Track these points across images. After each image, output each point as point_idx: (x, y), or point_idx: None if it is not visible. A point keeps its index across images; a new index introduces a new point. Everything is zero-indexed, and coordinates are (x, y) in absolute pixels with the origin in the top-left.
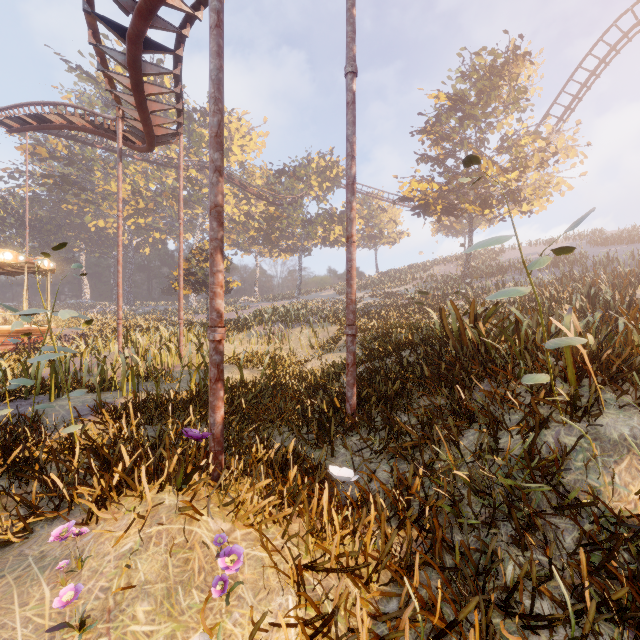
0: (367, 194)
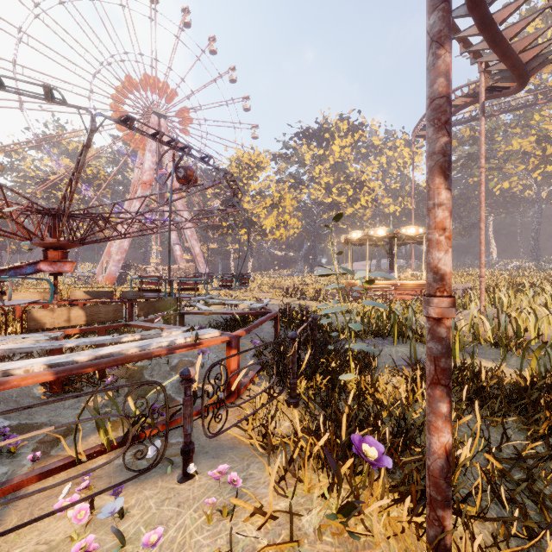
0: None
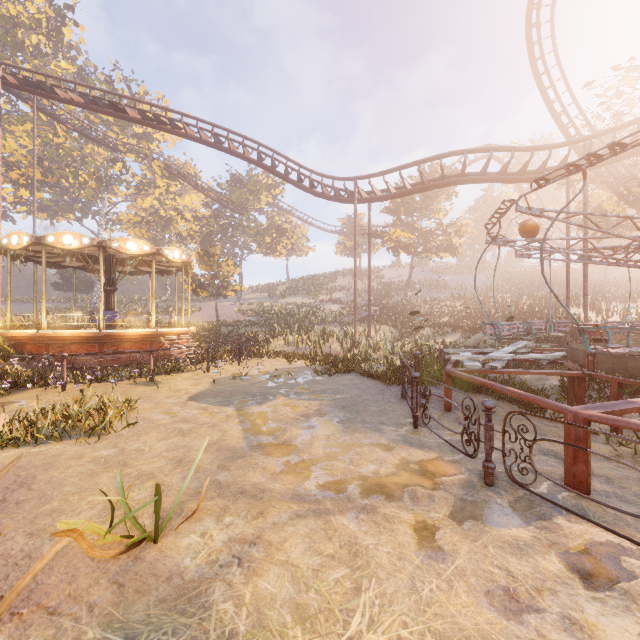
0: (286, 211)
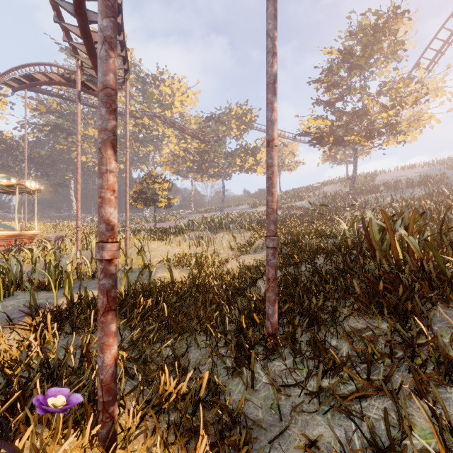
0: None
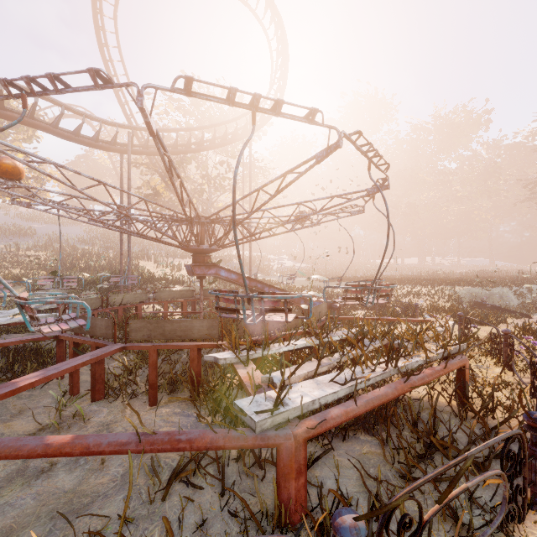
0: None
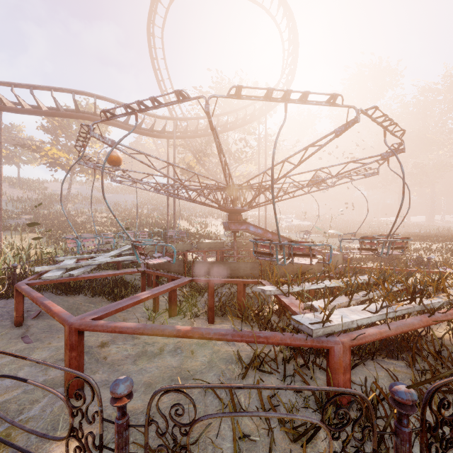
0: None
